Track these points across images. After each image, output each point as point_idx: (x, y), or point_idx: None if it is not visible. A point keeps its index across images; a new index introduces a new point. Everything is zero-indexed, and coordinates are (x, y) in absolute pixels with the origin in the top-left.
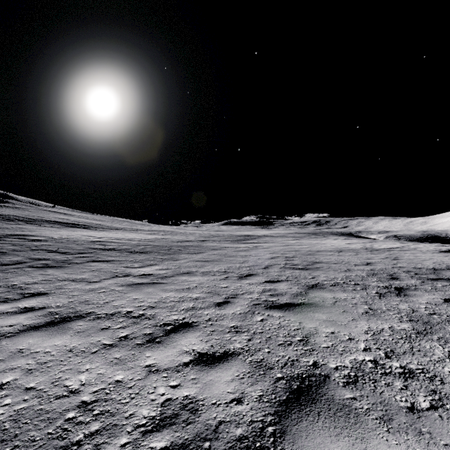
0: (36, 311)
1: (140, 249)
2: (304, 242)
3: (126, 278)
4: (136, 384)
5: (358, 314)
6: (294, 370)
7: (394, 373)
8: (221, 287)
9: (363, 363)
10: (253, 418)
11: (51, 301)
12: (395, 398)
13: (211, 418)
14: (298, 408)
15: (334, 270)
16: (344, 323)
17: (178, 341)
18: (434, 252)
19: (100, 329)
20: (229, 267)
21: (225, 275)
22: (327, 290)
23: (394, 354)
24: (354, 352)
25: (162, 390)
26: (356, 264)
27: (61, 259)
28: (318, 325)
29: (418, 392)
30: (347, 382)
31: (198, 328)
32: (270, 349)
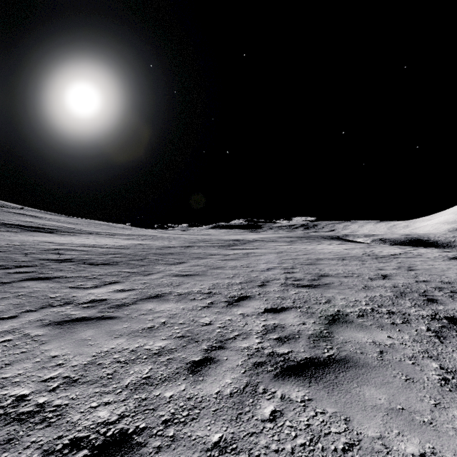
0: None
1: (106, 259)
2: (299, 247)
3: (61, 309)
4: None
5: (436, 387)
6: None
7: None
8: (201, 323)
9: None
10: None
11: None
12: None
13: None
14: None
15: (349, 287)
16: (428, 419)
17: None
18: (444, 260)
19: None
20: (215, 285)
21: (209, 299)
22: (356, 325)
23: None
24: None
25: None
26: (371, 277)
27: None
28: (383, 430)
29: None
30: None
31: (142, 454)
32: None
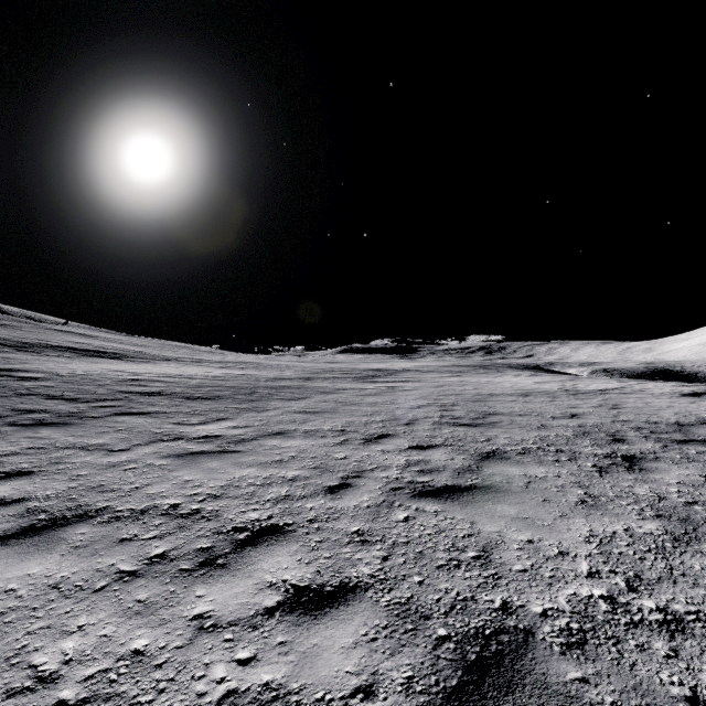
0: (6, 506)
1: (204, 392)
2: (469, 380)
3: (175, 444)
4: (170, 658)
5: (570, 505)
6: (468, 621)
7: (649, 623)
8: (335, 457)
9: (590, 603)
10: None
11: (38, 486)
12: (660, 677)
13: None
14: None
15: (520, 426)
16: (548, 523)
17: (258, 563)
18: (672, 396)
19: (118, 541)
20: (349, 423)
21: (342, 436)
22: (512, 461)
23: (641, 583)
24: (571, 580)
25: (220, 671)
26: (555, 416)
27: (67, 411)
28: (503, 528)
29: (698, 663)
30: (568, 643)
31: (295, 535)
32: (423, 576)
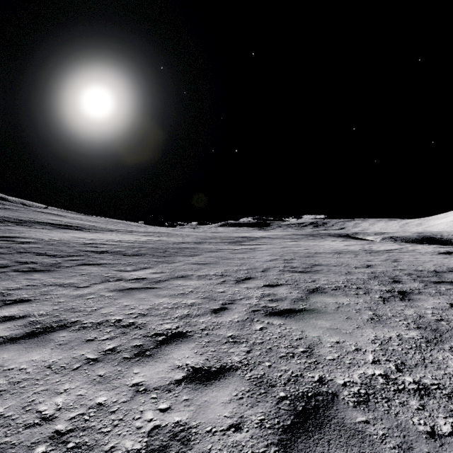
0: (16, 320)
1: (134, 251)
2: (302, 243)
3: (117, 283)
4: (120, 407)
5: (363, 321)
6: (298, 388)
7: (408, 390)
8: (217, 292)
9: (373, 378)
10: (254, 450)
11: (34, 308)
12: (412, 420)
13: (205, 451)
14: (305, 436)
15: (334, 273)
16: (349, 332)
17: (171, 354)
18: (433, 254)
19: (85, 341)
20: (226, 270)
21: (222, 278)
22: (328, 294)
23: (405, 367)
24: (362, 365)
25: (149, 415)
26: (357, 266)
27: (49, 263)
28: (321, 334)
29: (436, 413)
30: (358, 401)
31: (193, 338)
32: (271, 362)
